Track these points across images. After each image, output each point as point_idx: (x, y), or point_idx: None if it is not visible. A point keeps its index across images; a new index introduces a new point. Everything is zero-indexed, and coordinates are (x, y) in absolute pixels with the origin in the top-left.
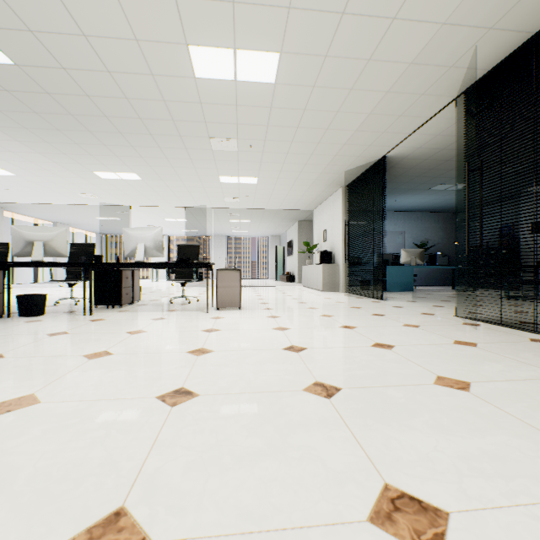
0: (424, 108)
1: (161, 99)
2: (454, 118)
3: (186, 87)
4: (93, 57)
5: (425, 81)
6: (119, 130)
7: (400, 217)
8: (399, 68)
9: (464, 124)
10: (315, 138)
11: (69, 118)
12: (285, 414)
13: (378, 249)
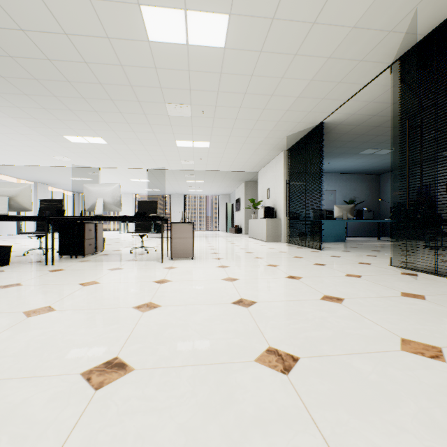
0: (361, 75)
1: (118, 63)
2: (387, 85)
3: (140, 51)
4: (49, 18)
5: (365, 46)
6: (82, 95)
7: (332, 178)
8: (341, 33)
9: (396, 91)
10: (260, 104)
11: (34, 83)
12: (235, 403)
13: (316, 204)
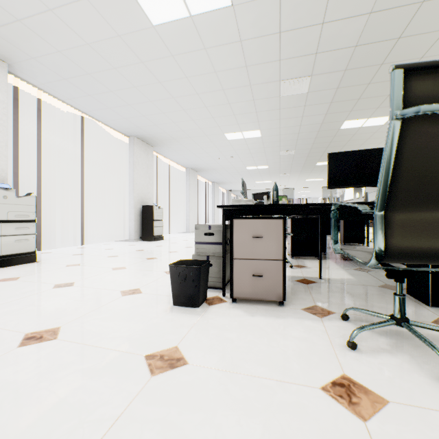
0: None
1: None
2: None
3: None
4: None
5: None
6: None
7: None
8: None
9: None
10: None
11: None
12: None
13: None
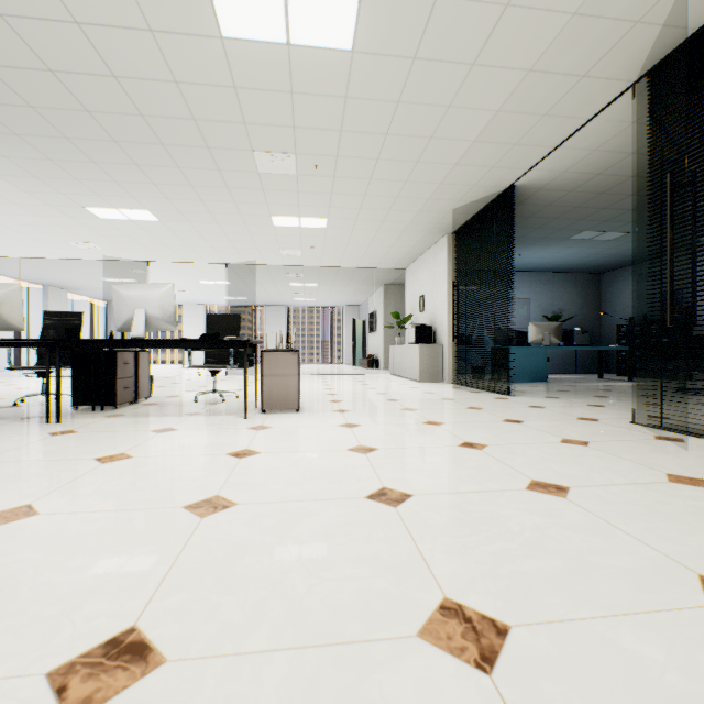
0: (583, 102)
1: (171, 78)
2: (624, 121)
3: (208, 56)
4: None
5: (592, 50)
6: (112, 136)
7: (524, 279)
8: (554, 24)
9: (637, 131)
10: (412, 154)
11: (30, 113)
12: None
13: (502, 321)
